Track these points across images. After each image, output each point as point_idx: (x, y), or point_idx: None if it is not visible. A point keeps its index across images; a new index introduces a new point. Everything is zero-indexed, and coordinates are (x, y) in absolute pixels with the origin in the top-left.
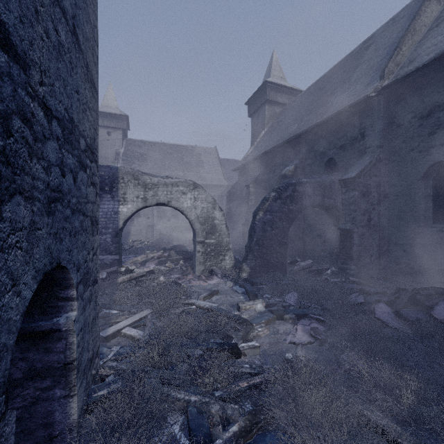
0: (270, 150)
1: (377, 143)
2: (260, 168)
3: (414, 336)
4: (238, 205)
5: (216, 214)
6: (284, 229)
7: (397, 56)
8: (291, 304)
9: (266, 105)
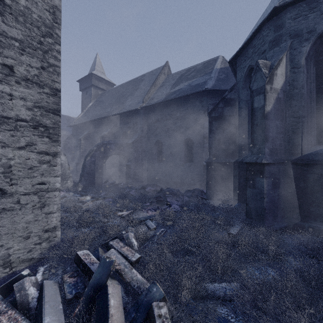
0: (94, 120)
1: (141, 129)
2: (88, 128)
3: (136, 195)
4: (72, 150)
5: (62, 157)
6: (101, 165)
7: (149, 94)
8: (102, 195)
9: (92, 87)
